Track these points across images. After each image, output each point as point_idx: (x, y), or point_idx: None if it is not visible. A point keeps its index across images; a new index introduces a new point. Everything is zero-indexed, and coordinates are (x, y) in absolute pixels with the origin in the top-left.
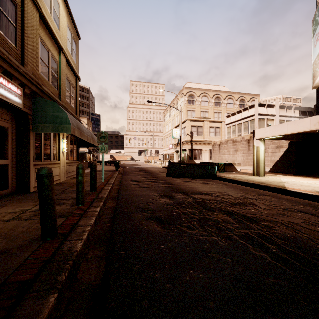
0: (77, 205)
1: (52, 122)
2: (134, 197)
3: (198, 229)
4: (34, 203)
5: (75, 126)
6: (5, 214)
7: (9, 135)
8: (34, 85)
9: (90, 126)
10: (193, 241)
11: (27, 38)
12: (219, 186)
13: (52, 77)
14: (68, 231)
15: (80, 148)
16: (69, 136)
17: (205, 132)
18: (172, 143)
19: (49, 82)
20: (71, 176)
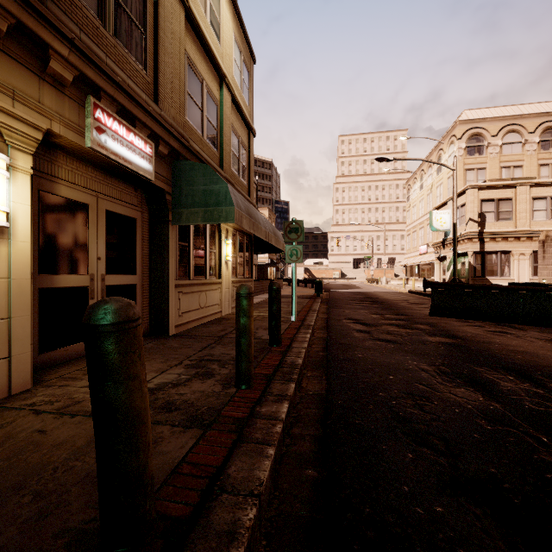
0: (236, 386)
1: (202, 204)
2: (370, 371)
3: None
4: (162, 363)
5: (242, 210)
6: None
7: (138, 233)
8: (174, 138)
9: (273, 221)
10: None
11: (164, 53)
12: None
13: (207, 128)
14: (189, 512)
15: (258, 257)
16: (236, 234)
17: (518, 213)
18: (427, 243)
19: (202, 137)
20: None
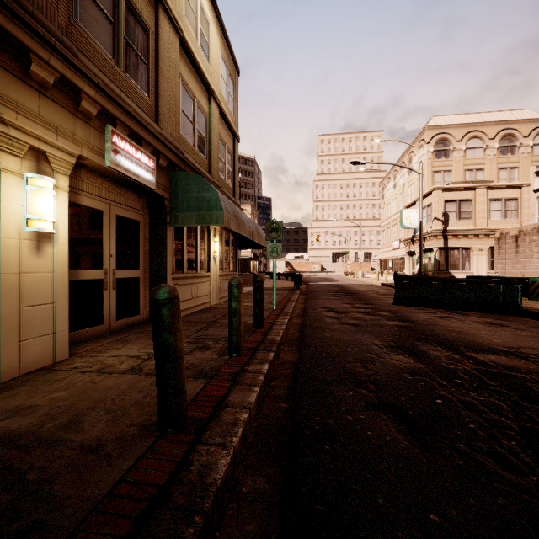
0: (229, 354)
1: (196, 209)
2: (334, 345)
3: (532, 470)
4: None
5: (229, 213)
6: (125, 358)
7: (141, 233)
8: (172, 152)
9: (256, 217)
10: (536, 525)
11: (163, 79)
12: (538, 333)
13: (198, 139)
14: (207, 416)
15: (241, 252)
16: (223, 232)
17: (477, 213)
18: (399, 239)
19: (194, 147)
20: (226, 296)
